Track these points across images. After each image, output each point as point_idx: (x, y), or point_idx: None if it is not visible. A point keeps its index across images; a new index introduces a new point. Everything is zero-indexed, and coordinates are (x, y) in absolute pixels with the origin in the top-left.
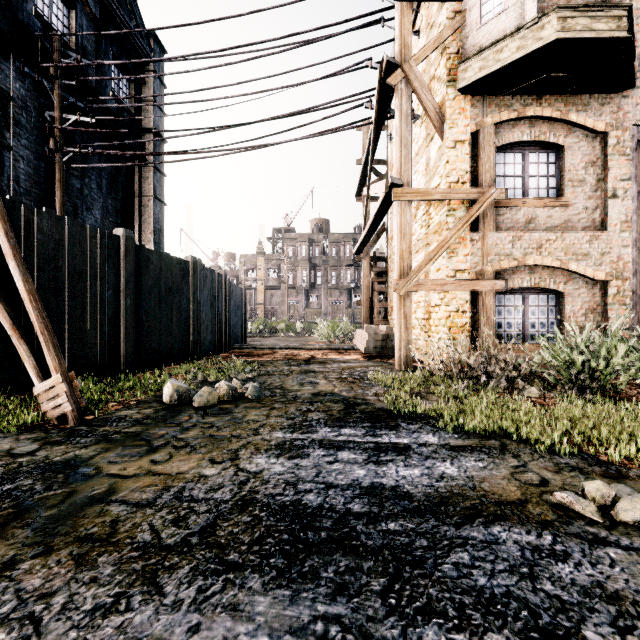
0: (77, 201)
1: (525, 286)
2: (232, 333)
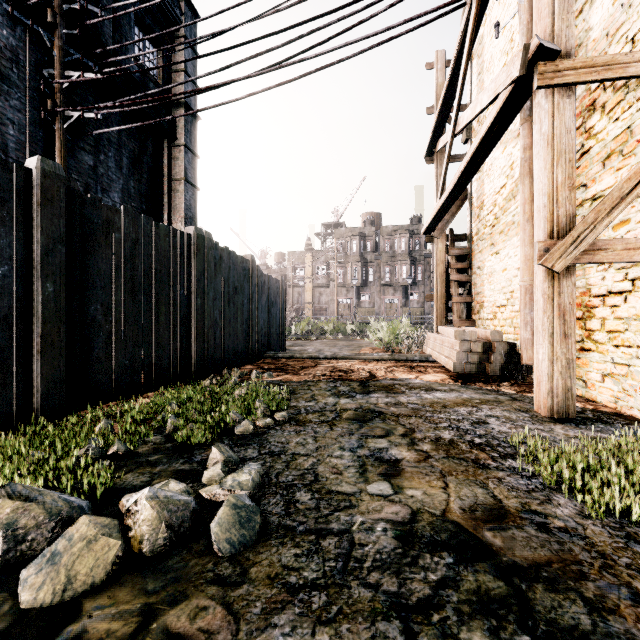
0: (89, 181)
1: None
2: (264, 337)
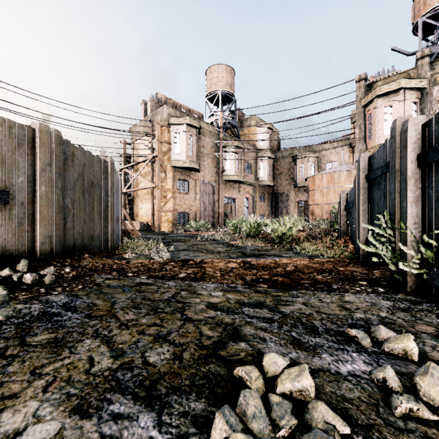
0: None
1: (182, 212)
2: None
